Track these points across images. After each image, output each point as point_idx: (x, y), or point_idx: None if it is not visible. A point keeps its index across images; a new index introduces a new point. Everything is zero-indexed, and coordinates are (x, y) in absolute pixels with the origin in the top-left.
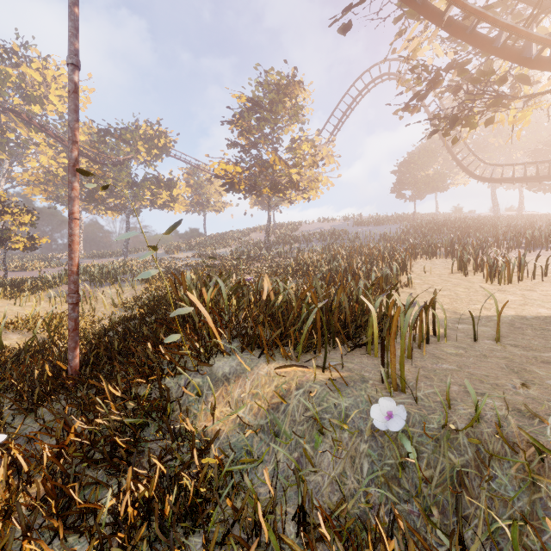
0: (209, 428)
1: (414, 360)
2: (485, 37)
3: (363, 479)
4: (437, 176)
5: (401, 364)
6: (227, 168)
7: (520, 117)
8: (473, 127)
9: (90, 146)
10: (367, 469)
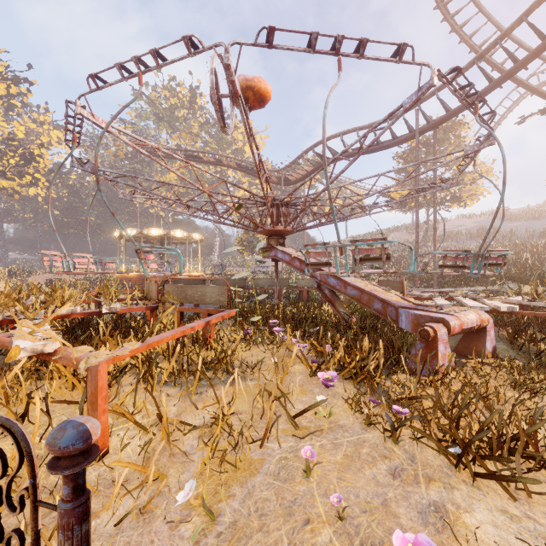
0: None
1: None
2: None
3: None
4: None
5: None
6: (401, 192)
7: None
8: None
9: None
10: None
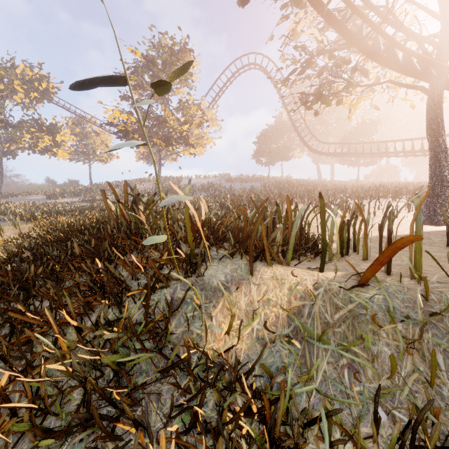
0: (222, 349)
1: (369, 261)
2: (350, 31)
3: (443, 371)
4: (284, 149)
5: (418, 251)
6: (121, 116)
7: (356, 103)
8: (328, 105)
9: None
10: (442, 360)
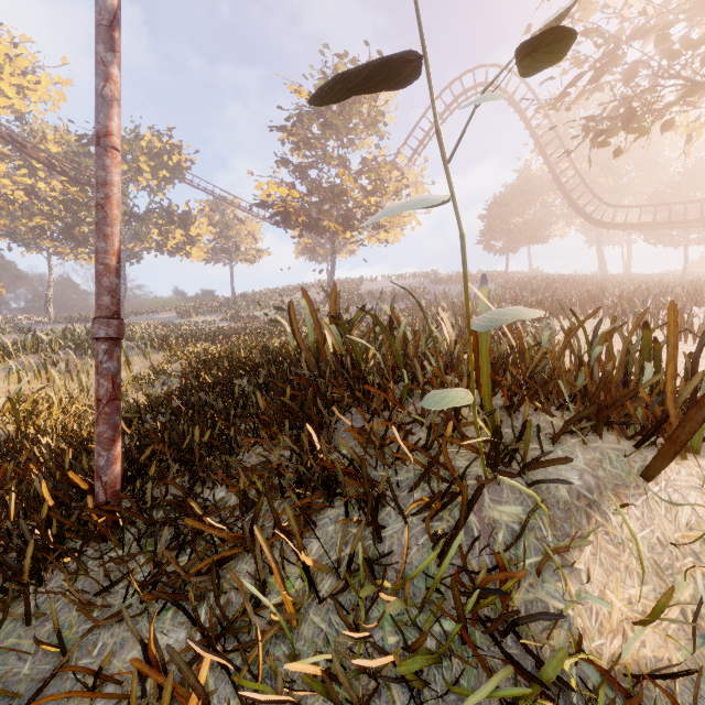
0: (625, 655)
1: None
2: None
3: None
4: (536, 223)
5: None
6: (279, 191)
7: (704, 122)
8: (644, 133)
9: (67, 159)
10: None
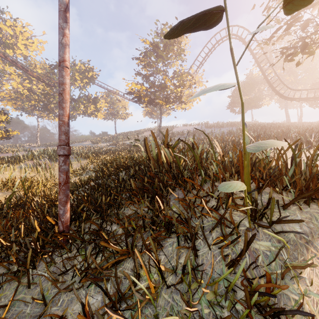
0: None
1: None
2: None
3: None
4: (255, 99)
5: None
6: (137, 87)
7: None
8: (311, 54)
9: (45, 75)
10: None
